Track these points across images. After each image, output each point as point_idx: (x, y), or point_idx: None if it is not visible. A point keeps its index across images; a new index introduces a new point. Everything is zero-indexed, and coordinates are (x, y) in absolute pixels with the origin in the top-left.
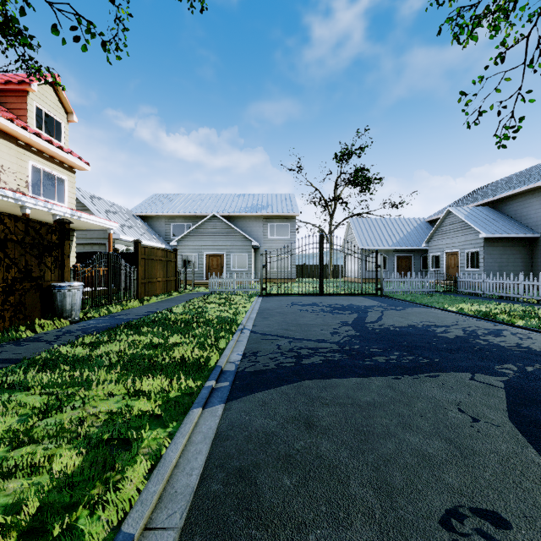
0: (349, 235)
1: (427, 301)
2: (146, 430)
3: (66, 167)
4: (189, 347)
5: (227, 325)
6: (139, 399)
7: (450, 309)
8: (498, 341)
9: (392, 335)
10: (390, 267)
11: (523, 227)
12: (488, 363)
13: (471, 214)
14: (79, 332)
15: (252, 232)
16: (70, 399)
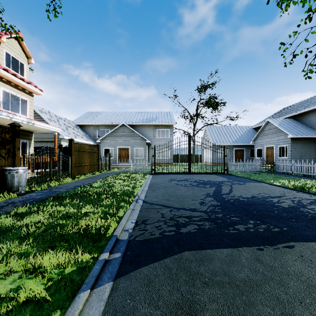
0: (205, 136)
1: (258, 178)
2: None
3: (27, 92)
4: (95, 217)
5: (127, 197)
6: (35, 277)
7: (275, 184)
8: None
9: (243, 204)
10: (231, 156)
11: (315, 131)
12: None
13: (282, 123)
14: (20, 203)
15: (146, 135)
16: None
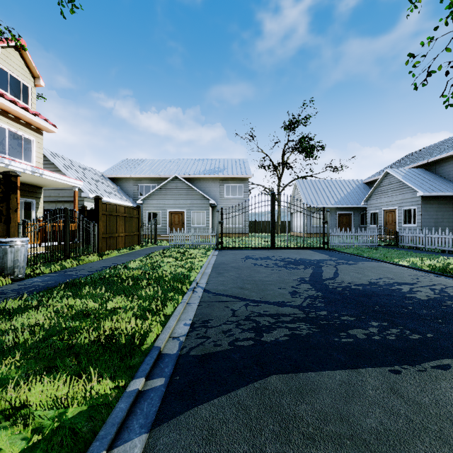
0: (295, 195)
1: (374, 255)
2: None
3: (33, 129)
4: (127, 316)
5: (179, 284)
6: (13, 426)
7: (401, 264)
8: None
9: (358, 295)
10: (333, 223)
11: None
12: None
13: (407, 175)
14: (13, 293)
15: (210, 192)
16: None
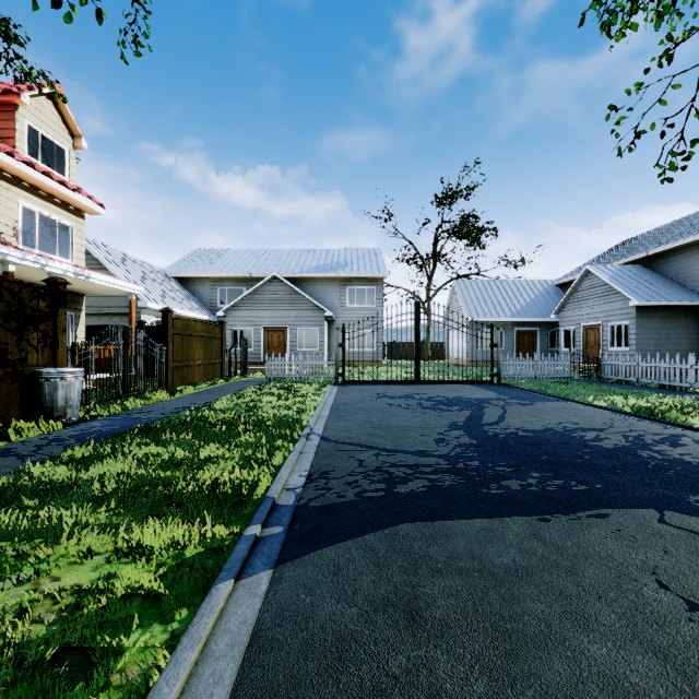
0: (453, 303)
1: (562, 392)
2: (132, 629)
3: (71, 210)
4: (228, 466)
5: (287, 429)
6: (134, 562)
7: (597, 404)
8: (679, 453)
9: (524, 443)
10: (508, 345)
11: (688, 292)
12: (677, 491)
13: (617, 274)
14: (73, 440)
15: (325, 299)
16: (17, 565)
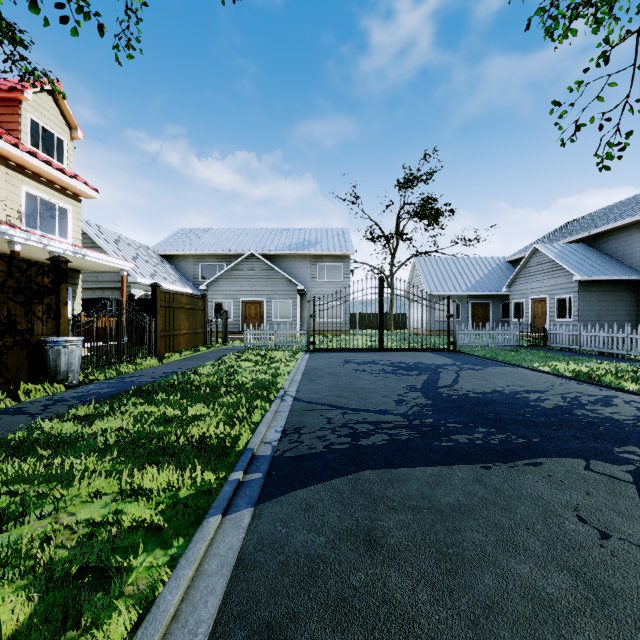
0: (414, 278)
1: (511, 358)
2: (139, 553)
3: (69, 195)
4: (213, 422)
5: (264, 391)
6: (137, 501)
7: (542, 369)
8: (609, 412)
9: (473, 404)
10: (464, 316)
11: (626, 268)
12: (603, 444)
13: (562, 252)
14: (75, 401)
15: (297, 275)
16: (39, 502)
